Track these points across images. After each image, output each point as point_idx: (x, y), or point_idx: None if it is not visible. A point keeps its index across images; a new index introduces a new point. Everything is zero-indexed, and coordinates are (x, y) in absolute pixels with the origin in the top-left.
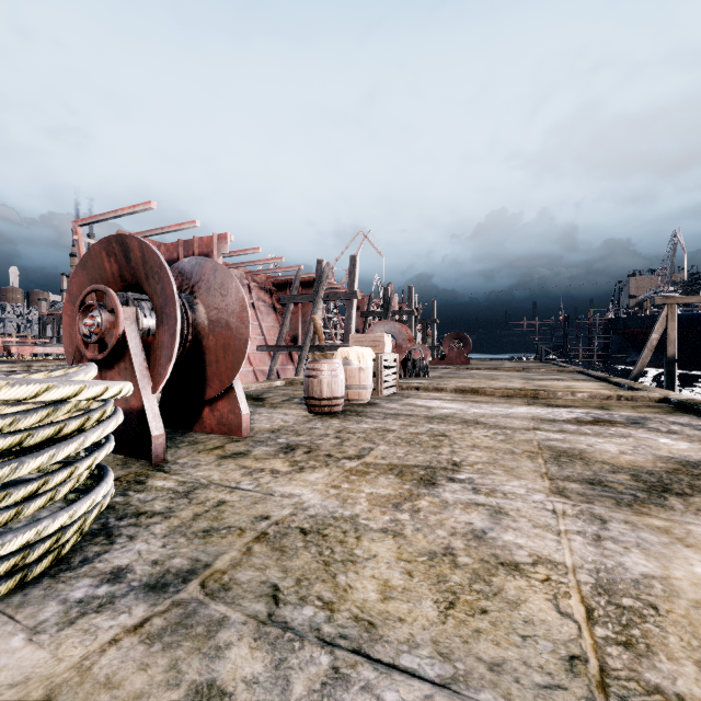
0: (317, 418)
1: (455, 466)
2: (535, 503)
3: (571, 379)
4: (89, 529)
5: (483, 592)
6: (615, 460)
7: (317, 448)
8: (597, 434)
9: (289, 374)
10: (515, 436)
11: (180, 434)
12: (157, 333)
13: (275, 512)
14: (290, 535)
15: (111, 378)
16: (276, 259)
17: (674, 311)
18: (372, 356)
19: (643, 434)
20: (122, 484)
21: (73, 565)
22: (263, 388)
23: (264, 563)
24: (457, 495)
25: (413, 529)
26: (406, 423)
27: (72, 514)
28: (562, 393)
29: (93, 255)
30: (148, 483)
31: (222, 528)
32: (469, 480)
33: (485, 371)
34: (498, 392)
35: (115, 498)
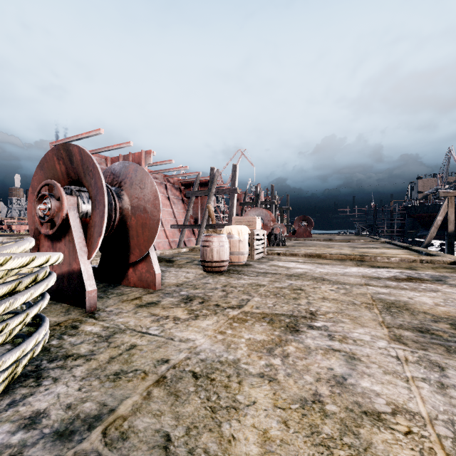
0: (209, 276)
1: (312, 315)
2: (380, 349)
3: (383, 247)
4: (24, 371)
5: (354, 446)
6: (433, 311)
7: (208, 299)
8: (413, 289)
9: (192, 243)
10: (353, 290)
11: (111, 287)
12: (92, 215)
13: (173, 355)
14: (184, 378)
15: (59, 248)
16: (183, 167)
17: (452, 201)
18: (248, 232)
19: (447, 289)
20: (60, 329)
21: (0, 409)
22: (173, 253)
23: (160, 409)
24: (317, 341)
25: (285, 374)
26: (273, 279)
27: (1, 364)
28: (380, 258)
29: (48, 159)
30: (80, 328)
31: (130, 371)
32: (324, 327)
33: (323, 242)
34: (335, 257)
35: (52, 342)
